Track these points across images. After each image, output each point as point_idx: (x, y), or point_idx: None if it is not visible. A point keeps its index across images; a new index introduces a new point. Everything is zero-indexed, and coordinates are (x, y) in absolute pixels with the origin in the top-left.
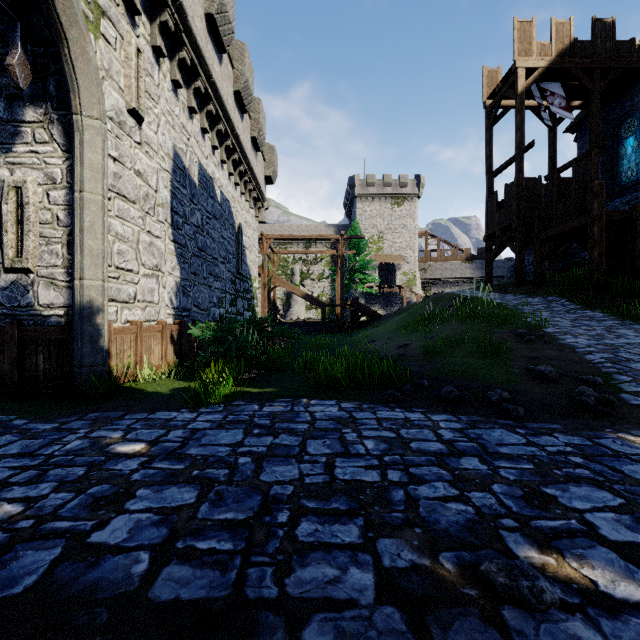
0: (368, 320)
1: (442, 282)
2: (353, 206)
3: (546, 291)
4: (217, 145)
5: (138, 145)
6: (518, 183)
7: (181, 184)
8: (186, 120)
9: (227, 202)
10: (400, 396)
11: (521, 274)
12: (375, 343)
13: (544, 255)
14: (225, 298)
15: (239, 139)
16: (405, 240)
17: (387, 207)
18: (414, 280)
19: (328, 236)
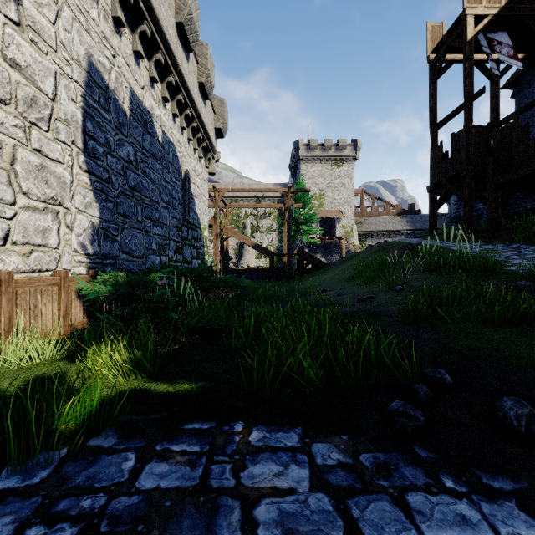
0: (313, 268)
1: (376, 234)
2: (298, 167)
3: (507, 238)
4: (155, 76)
5: (13, 24)
6: (467, 131)
7: (101, 105)
8: (110, 32)
9: (171, 145)
10: (423, 419)
11: (470, 222)
12: (327, 293)
13: (499, 201)
14: (168, 245)
15: (183, 78)
16: (344, 197)
17: (328, 168)
18: (352, 232)
19: (276, 189)
